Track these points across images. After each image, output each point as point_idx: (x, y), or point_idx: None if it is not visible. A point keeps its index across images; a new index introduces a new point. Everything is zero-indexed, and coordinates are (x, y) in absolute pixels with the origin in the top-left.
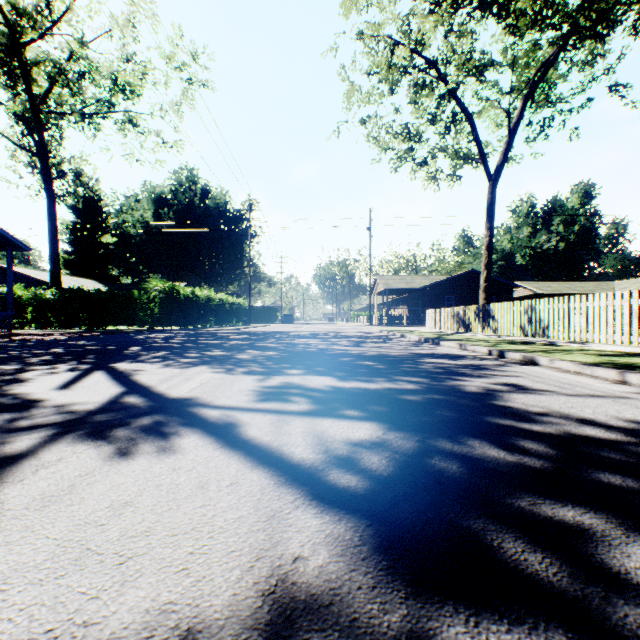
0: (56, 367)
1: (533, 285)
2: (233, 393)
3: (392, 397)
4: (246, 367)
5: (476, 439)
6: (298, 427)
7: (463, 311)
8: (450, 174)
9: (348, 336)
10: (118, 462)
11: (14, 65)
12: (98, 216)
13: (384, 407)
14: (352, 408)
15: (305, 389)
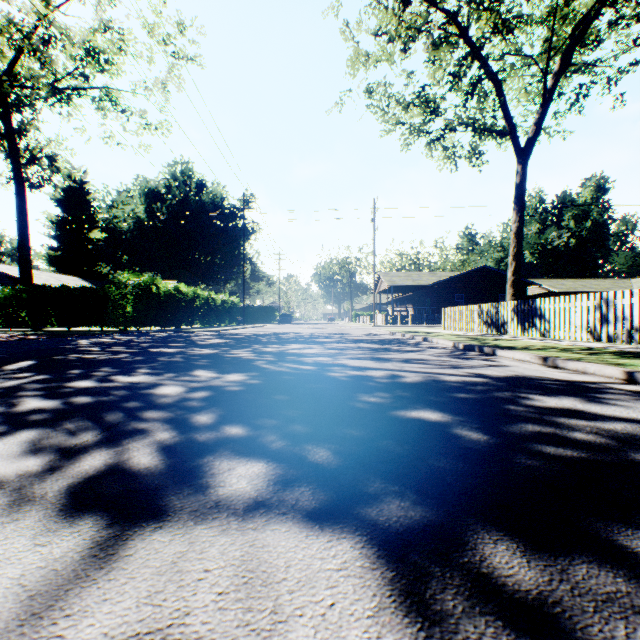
0: None
1: (546, 283)
2: None
3: None
4: (122, 442)
5: None
6: None
7: (494, 309)
8: (472, 149)
9: (356, 340)
10: None
11: None
12: (85, 210)
13: None
14: None
15: None
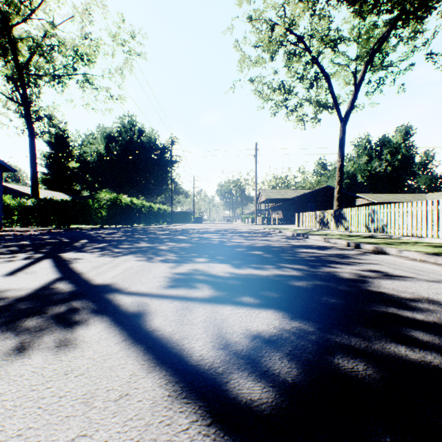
0: (16, 256)
1: (369, 196)
2: (148, 279)
3: (281, 283)
4: (163, 256)
5: (369, 330)
6: (200, 315)
7: (323, 214)
8: (313, 117)
9: (241, 232)
10: (11, 362)
11: (5, 41)
12: (66, 148)
13: (276, 293)
14: (248, 294)
15: (208, 275)
